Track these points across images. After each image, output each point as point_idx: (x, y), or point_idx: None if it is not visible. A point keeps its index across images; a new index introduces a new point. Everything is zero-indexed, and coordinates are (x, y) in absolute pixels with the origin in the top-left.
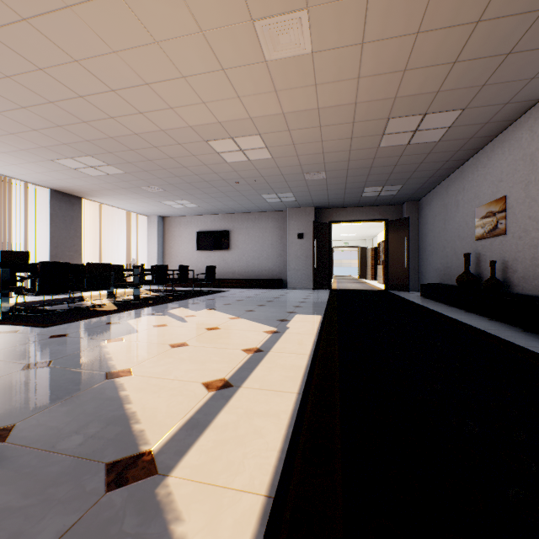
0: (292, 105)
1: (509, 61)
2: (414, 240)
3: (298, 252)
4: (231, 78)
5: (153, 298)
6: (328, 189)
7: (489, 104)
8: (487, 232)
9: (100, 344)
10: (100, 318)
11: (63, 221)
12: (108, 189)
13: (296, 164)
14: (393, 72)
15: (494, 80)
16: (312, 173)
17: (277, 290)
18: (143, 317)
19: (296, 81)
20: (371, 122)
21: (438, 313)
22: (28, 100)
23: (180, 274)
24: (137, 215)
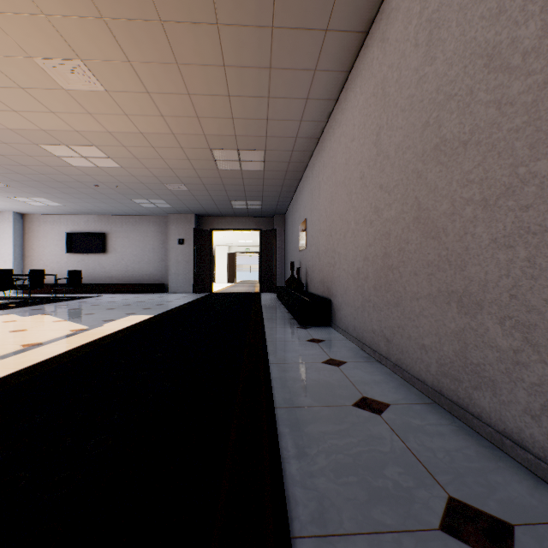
0: (114, 127)
1: (272, 124)
2: (282, 249)
3: (179, 257)
4: (35, 96)
5: None
6: (198, 199)
7: (281, 149)
8: (302, 245)
9: None
10: None
11: None
12: None
13: (150, 175)
14: (190, 117)
15: (271, 134)
16: (172, 184)
17: (156, 294)
18: None
19: (106, 109)
20: (198, 150)
21: (258, 309)
22: None
23: (32, 279)
24: None
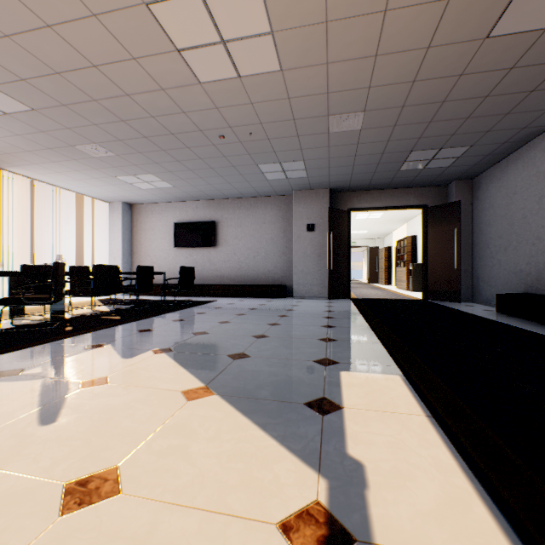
0: None
1: None
2: (467, 232)
3: (307, 249)
4: None
5: (86, 318)
6: (358, 153)
7: None
8: None
9: None
10: None
11: None
12: (26, 151)
13: (319, 91)
14: None
15: None
16: (343, 114)
17: (280, 299)
18: None
19: None
20: None
21: None
22: None
23: (139, 278)
24: (95, 200)
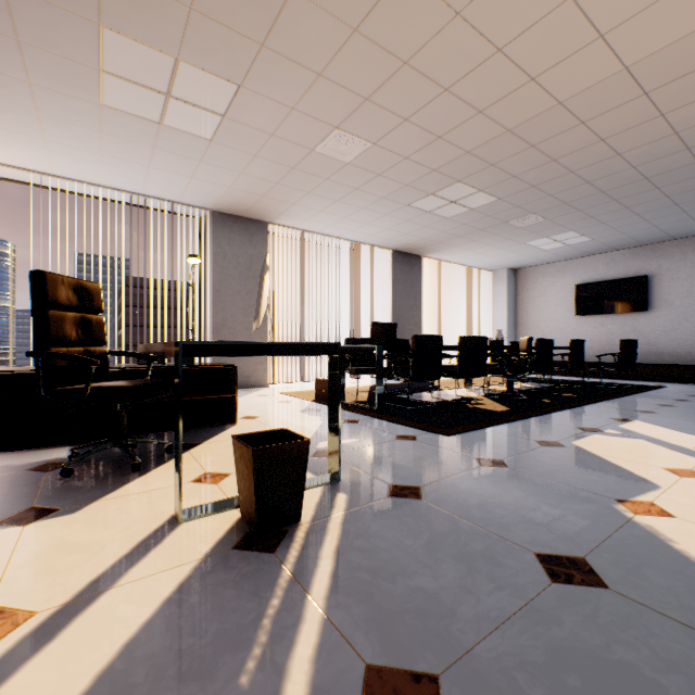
0: None
1: None
2: None
3: None
4: None
5: (537, 393)
6: None
7: None
8: None
9: (627, 518)
10: (509, 428)
11: (403, 287)
12: (457, 237)
13: None
14: None
15: None
16: None
17: None
18: (593, 438)
19: None
20: None
21: None
22: (415, 102)
23: (572, 354)
24: (477, 271)
